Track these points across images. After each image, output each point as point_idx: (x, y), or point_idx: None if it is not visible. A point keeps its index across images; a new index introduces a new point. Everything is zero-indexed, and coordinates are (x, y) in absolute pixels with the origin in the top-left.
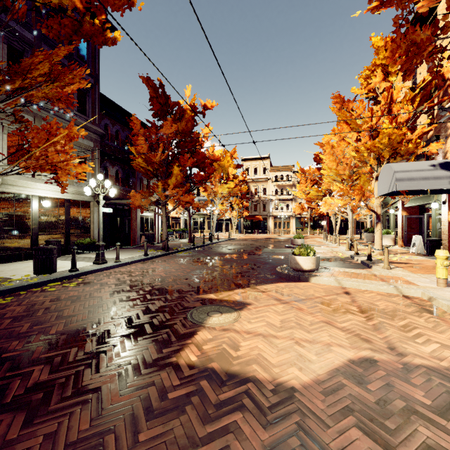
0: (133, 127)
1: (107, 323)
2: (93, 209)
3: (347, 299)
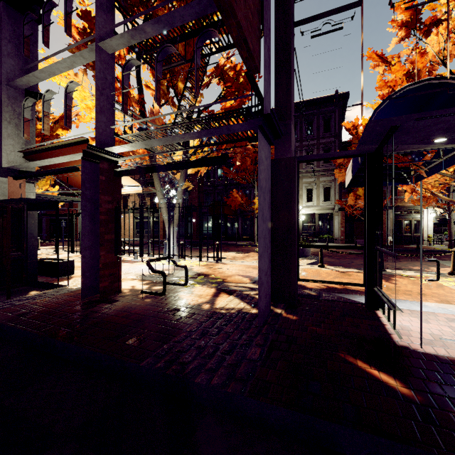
0: (335, 163)
1: (232, 250)
2: (334, 217)
3: (248, 259)
